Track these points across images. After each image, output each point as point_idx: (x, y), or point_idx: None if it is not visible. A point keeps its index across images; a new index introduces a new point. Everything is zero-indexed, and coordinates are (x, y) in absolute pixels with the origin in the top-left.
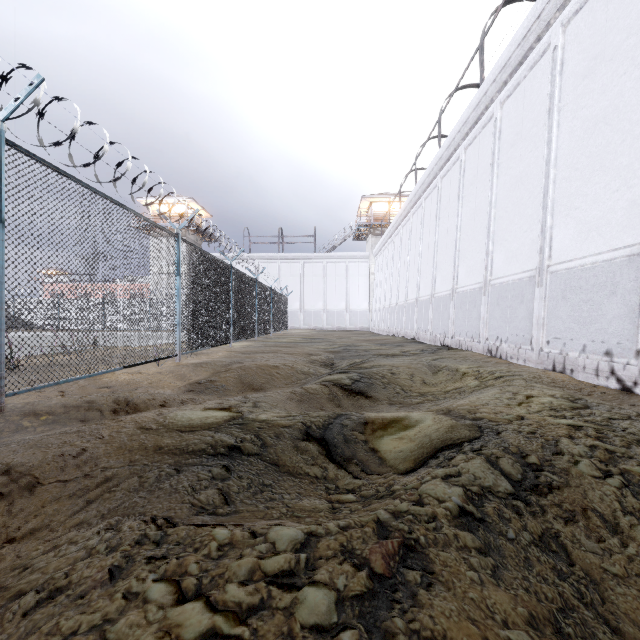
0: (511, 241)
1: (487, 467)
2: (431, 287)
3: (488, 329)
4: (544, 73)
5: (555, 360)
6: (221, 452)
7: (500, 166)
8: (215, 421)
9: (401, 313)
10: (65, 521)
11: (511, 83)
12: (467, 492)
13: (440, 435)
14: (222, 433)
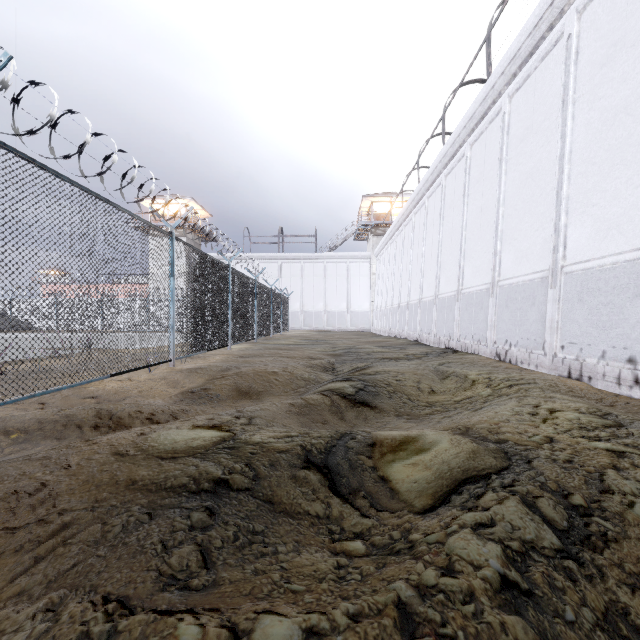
0: (521, 240)
1: (525, 511)
2: (435, 288)
3: (496, 332)
4: (557, 63)
5: (571, 366)
6: (205, 488)
7: (509, 162)
8: (202, 444)
9: (403, 314)
10: (3, 588)
11: (521, 75)
12: (506, 550)
13: (460, 463)
14: (208, 461)
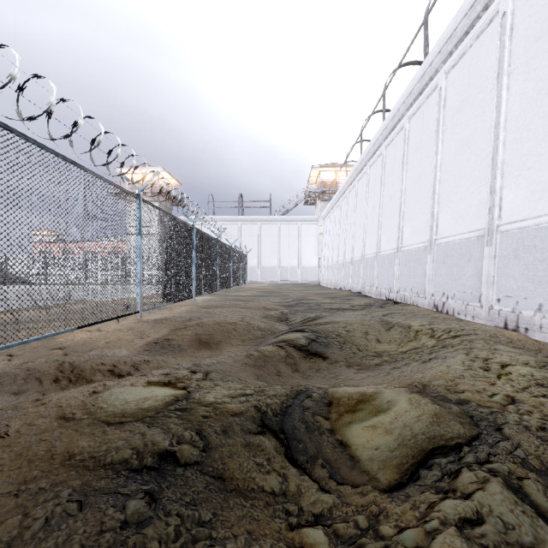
0: (457, 202)
1: (512, 500)
2: (376, 246)
3: (434, 285)
4: (492, 40)
5: (507, 318)
6: (148, 465)
7: (445, 132)
8: (154, 405)
9: (348, 269)
10: None
11: (456, 53)
12: None
13: (424, 428)
14: (157, 427)
